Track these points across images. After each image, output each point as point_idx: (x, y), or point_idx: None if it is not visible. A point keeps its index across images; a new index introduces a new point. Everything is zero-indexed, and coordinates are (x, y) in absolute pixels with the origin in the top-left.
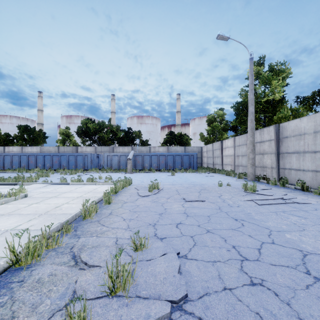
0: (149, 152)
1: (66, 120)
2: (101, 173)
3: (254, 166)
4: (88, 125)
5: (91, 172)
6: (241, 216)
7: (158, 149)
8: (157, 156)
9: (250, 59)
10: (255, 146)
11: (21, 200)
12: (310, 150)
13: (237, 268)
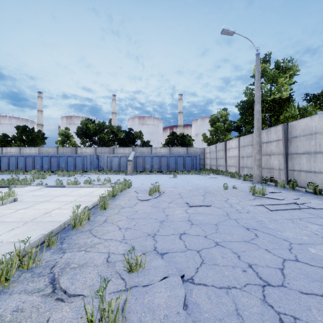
0: (151, 153)
1: (66, 121)
2: (100, 175)
3: (261, 168)
4: (88, 126)
5: (90, 174)
6: (253, 224)
7: (160, 150)
8: (158, 157)
9: (257, 55)
10: (261, 146)
11: (9, 205)
12: (322, 151)
13: (258, 298)
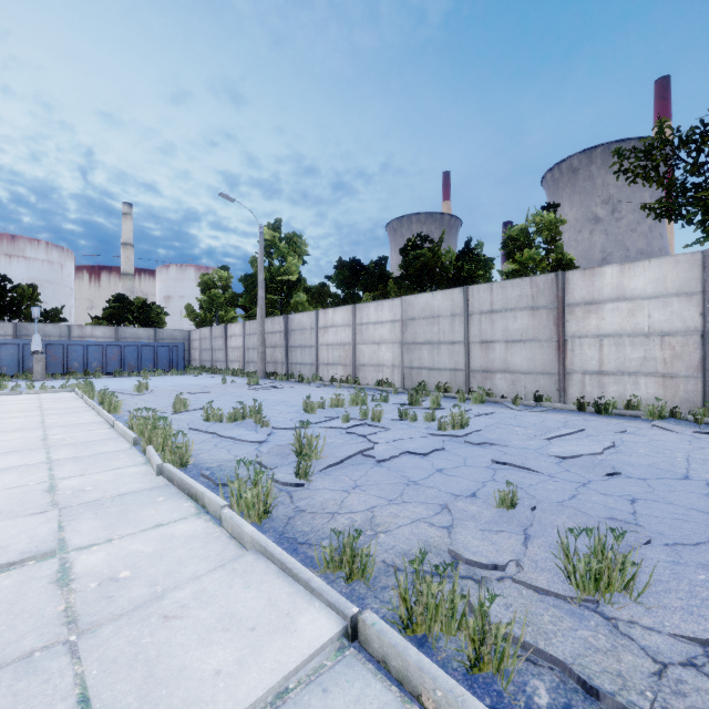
0: (68, 337)
1: None
2: None
3: (265, 362)
4: None
5: None
6: (240, 395)
7: (93, 332)
8: (101, 346)
9: (260, 233)
10: (267, 337)
11: None
12: (309, 345)
13: (233, 404)
